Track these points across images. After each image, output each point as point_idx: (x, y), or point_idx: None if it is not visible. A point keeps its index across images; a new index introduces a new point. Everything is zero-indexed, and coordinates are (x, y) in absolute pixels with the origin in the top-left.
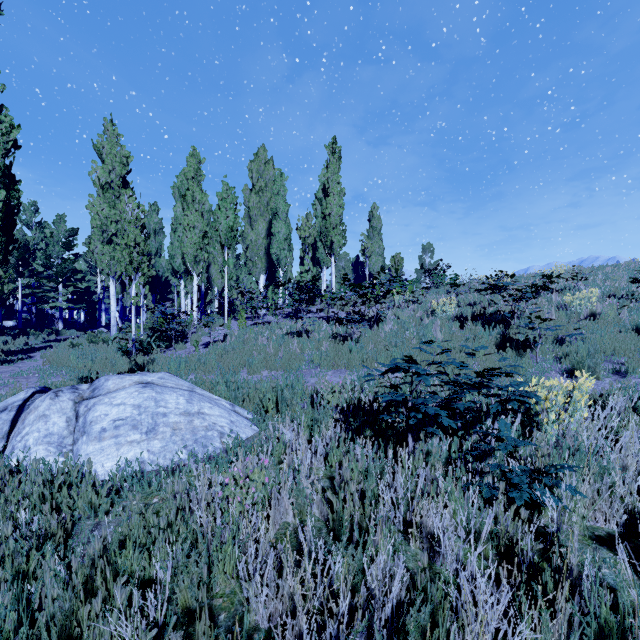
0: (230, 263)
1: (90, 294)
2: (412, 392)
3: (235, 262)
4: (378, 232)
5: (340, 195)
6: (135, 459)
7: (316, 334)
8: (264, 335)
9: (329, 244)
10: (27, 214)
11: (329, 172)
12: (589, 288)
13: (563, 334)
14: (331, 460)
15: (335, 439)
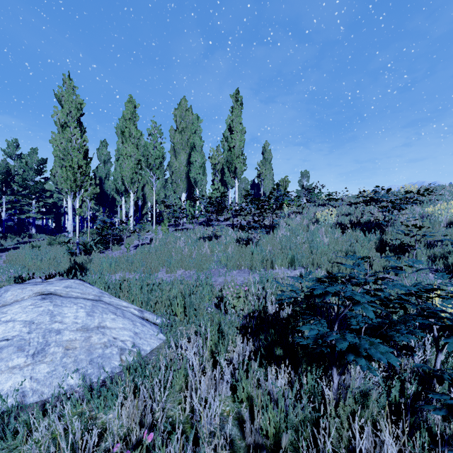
0: (157, 183)
1: (57, 207)
2: (338, 317)
3: (164, 184)
4: (269, 162)
5: (242, 133)
6: (13, 390)
7: (223, 238)
8: (182, 239)
9: (233, 169)
10: (10, 148)
11: (233, 115)
12: (442, 201)
13: (430, 239)
14: (239, 393)
15: (242, 354)
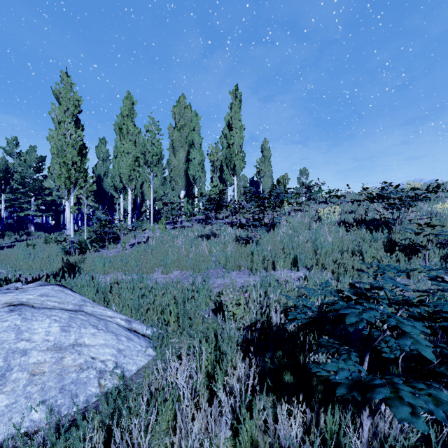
0: (155, 180)
1: (56, 205)
2: (370, 347)
3: (163, 182)
4: (268, 160)
5: (241, 129)
6: None
7: (222, 237)
8: (179, 238)
9: (232, 167)
10: (10, 146)
11: (232, 112)
12: None
13: (441, 238)
14: (241, 437)
15: (244, 378)
